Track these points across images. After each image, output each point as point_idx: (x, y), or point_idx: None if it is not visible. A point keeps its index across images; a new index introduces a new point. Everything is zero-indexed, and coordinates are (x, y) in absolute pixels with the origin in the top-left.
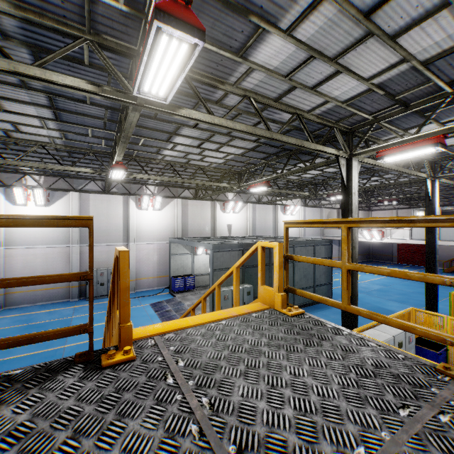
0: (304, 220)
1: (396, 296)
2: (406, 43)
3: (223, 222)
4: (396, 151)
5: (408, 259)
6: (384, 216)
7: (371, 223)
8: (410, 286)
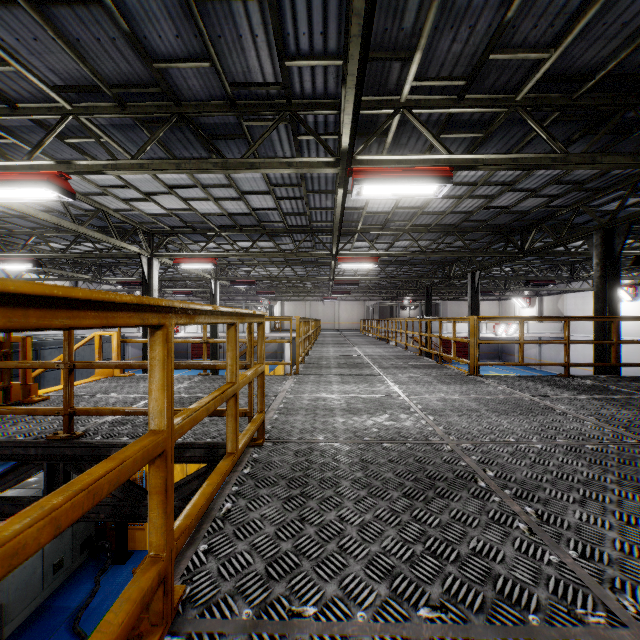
0: None
1: None
2: (192, 203)
3: None
4: (188, 262)
5: (201, 354)
6: None
7: None
8: None
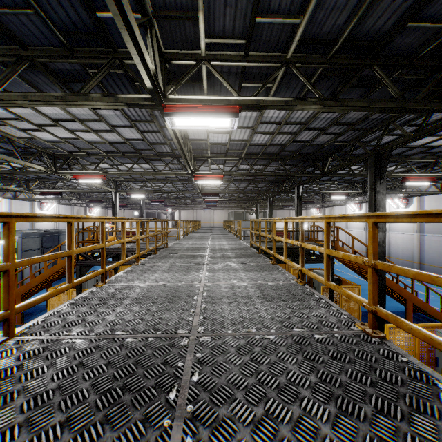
0: None
1: None
2: None
3: None
4: (133, 194)
5: None
6: None
7: None
8: None
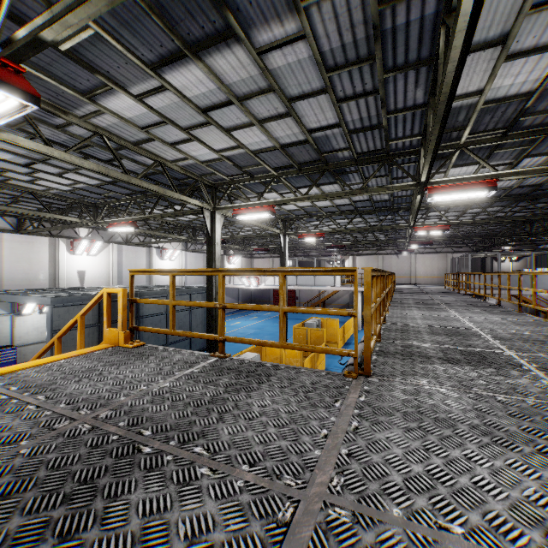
0: (145, 270)
1: (266, 336)
2: (238, 136)
3: (70, 267)
4: (245, 212)
5: None
6: (264, 264)
7: (185, 272)
8: (278, 327)
